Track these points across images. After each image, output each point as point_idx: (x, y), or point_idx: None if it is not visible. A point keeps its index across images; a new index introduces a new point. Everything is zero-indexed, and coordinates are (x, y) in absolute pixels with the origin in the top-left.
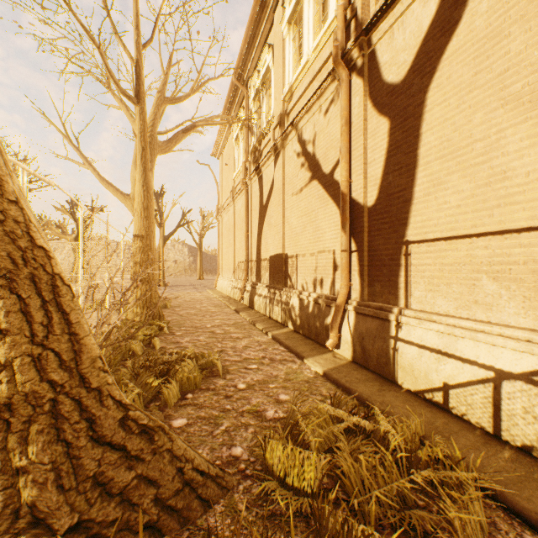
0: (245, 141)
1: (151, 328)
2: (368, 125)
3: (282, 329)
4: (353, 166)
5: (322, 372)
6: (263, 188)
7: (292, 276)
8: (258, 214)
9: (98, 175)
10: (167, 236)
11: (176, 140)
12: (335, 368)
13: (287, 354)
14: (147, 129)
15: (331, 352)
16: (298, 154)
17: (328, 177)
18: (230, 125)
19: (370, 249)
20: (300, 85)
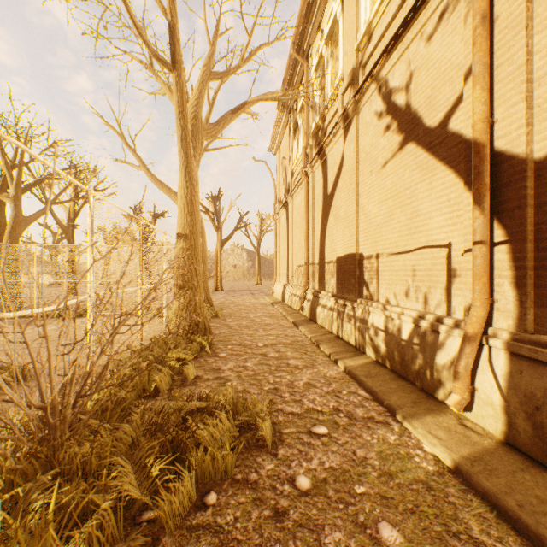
0: (305, 123)
1: (190, 346)
2: (536, 9)
3: (358, 358)
4: (498, 94)
5: (450, 464)
6: (328, 174)
7: (371, 284)
8: (321, 207)
9: (152, 176)
10: (224, 240)
11: (223, 122)
12: (477, 458)
13: (372, 405)
14: (186, 102)
15: (452, 413)
16: (380, 114)
17: (436, 132)
18: (288, 112)
19: (541, 237)
20: (383, 17)
